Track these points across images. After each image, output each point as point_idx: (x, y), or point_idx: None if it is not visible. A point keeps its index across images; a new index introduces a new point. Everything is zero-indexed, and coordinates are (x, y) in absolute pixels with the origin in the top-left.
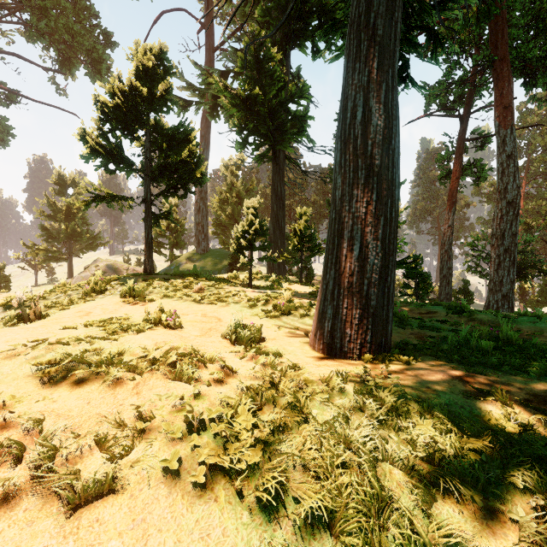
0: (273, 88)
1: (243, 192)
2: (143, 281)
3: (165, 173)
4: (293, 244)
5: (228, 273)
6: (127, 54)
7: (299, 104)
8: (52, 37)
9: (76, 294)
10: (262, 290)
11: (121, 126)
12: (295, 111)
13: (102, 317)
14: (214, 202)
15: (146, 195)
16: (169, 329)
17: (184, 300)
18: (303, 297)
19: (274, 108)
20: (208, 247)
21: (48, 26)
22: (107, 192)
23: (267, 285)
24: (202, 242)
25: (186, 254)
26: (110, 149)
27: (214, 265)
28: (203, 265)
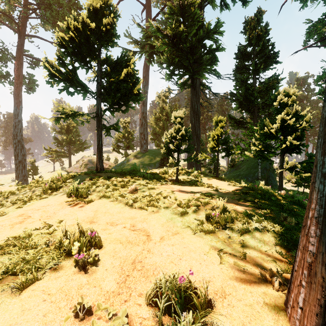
0: (193, 28)
1: (169, 112)
2: (90, 180)
3: (111, 93)
4: (211, 147)
5: (160, 170)
6: (84, 5)
7: (213, 39)
8: (56, 23)
9: (39, 190)
10: (187, 185)
11: (78, 58)
12: (209, 46)
13: (32, 227)
14: (151, 120)
15: (97, 111)
16: (78, 268)
17: (118, 201)
18: (232, 201)
19: (194, 45)
20: (147, 148)
21: (52, 15)
22: (70, 110)
23: (190, 179)
24: (144, 145)
25: (134, 153)
26: (66, 73)
27: (151, 160)
28: (144, 160)
